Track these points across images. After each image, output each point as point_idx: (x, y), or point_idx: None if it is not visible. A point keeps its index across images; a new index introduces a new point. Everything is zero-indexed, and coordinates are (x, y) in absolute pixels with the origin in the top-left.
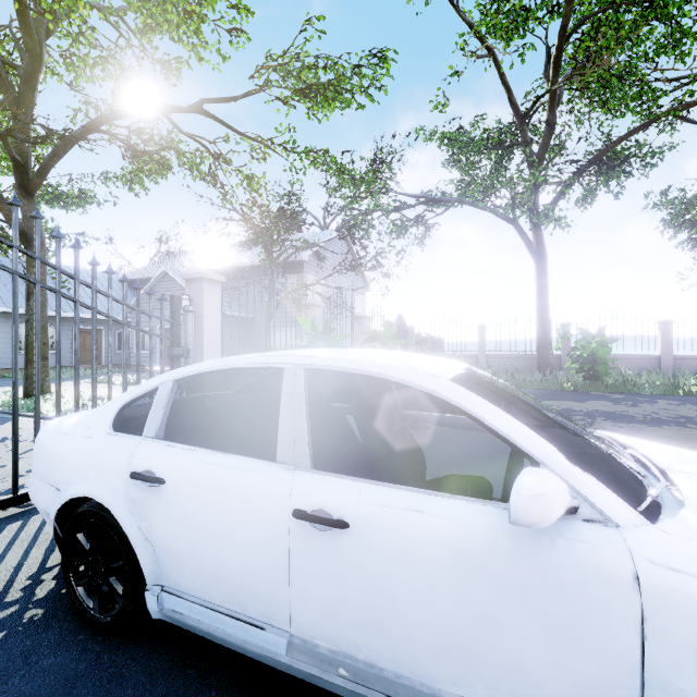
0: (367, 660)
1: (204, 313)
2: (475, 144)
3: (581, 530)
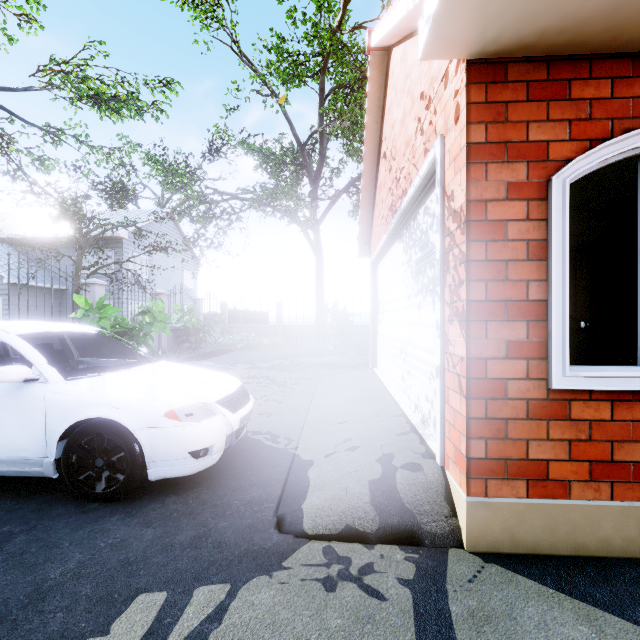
0: None
1: None
2: (275, 157)
3: (35, 386)
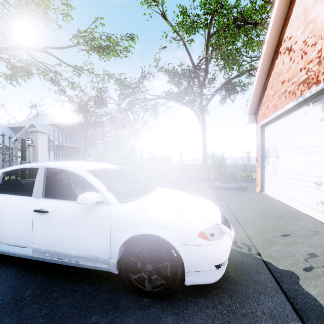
0: (54, 250)
1: (38, 146)
2: (179, 75)
3: (102, 206)
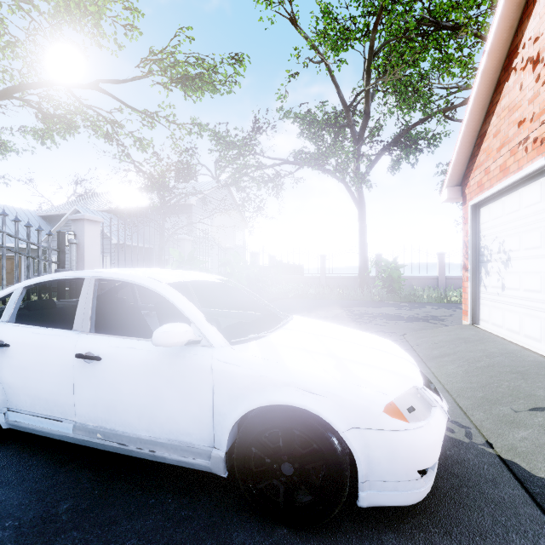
0: (111, 428)
1: (85, 244)
2: (318, 123)
3: (198, 350)
